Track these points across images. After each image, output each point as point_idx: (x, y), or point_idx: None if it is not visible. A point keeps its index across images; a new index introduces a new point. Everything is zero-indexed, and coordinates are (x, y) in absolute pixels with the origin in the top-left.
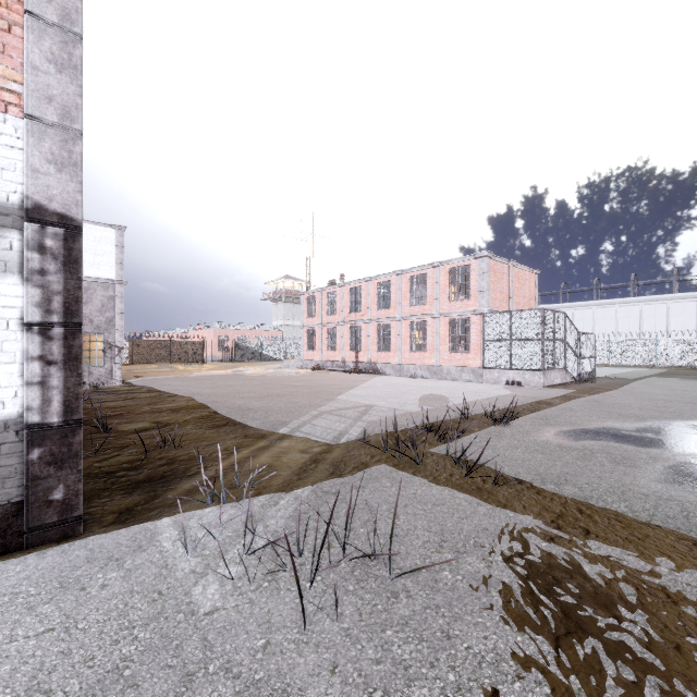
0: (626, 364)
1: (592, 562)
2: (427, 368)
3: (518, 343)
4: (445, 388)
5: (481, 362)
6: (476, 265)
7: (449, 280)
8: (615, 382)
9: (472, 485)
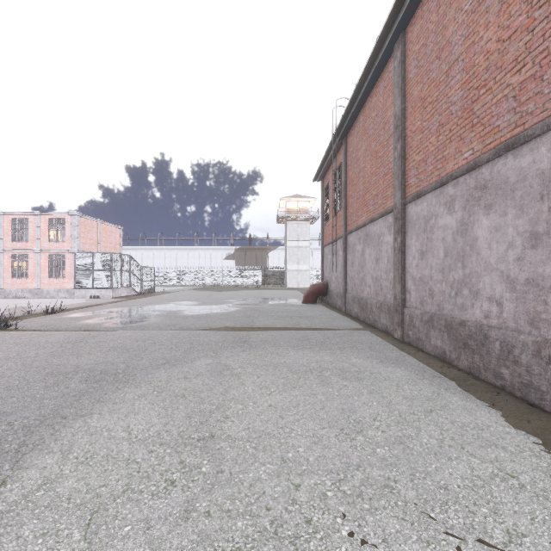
0: (189, 284)
1: (30, 336)
2: (29, 291)
3: (98, 272)
4: (38, 302)
5: (74, 284)
6: (70, 219)
7: (49, 226)
8: (160, 294)
9: (3, 331)
